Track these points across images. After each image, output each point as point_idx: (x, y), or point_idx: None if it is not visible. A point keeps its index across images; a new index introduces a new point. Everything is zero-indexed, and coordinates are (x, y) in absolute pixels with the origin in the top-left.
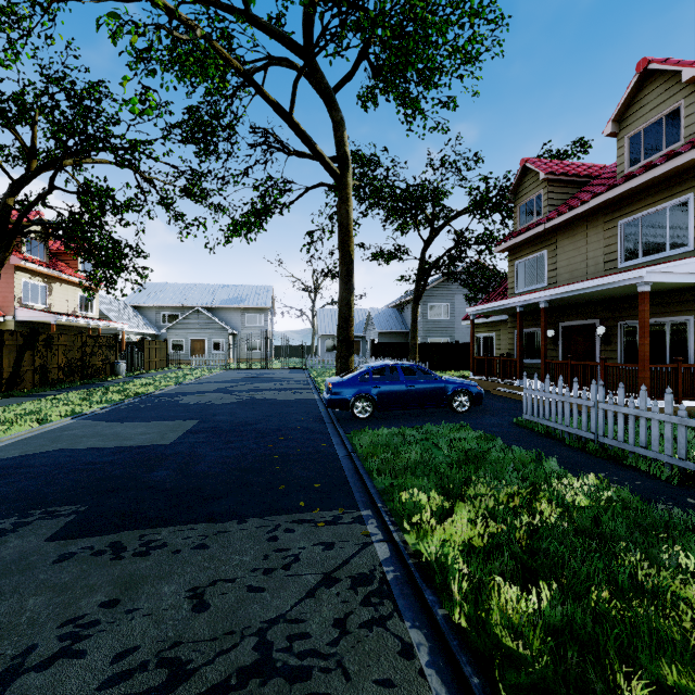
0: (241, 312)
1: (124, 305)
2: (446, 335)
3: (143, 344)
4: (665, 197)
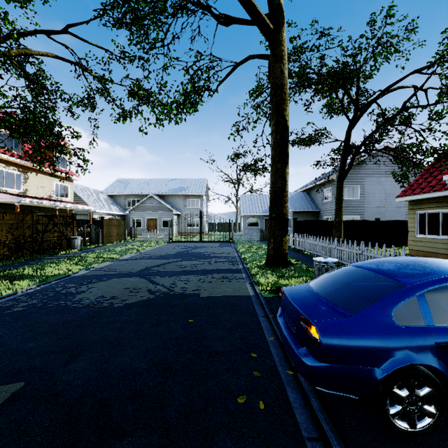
0: (183, 198)
1: (101, 194)
2: (357, 213)
3: (102, 222)
4: None
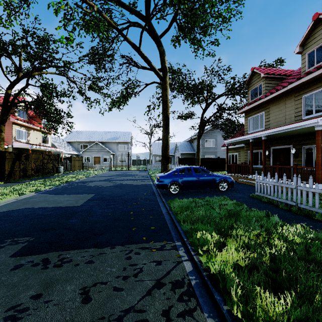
0: (116, 144)
1: (63, 141)
2: (213, 154)
3: (71, 159)
4: None
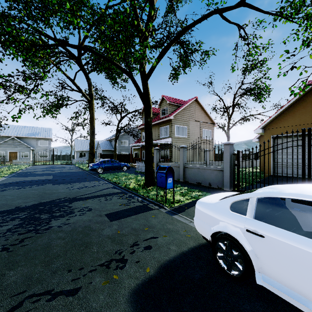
0: (36, 139)
1: None
2: (127, 151)
3: None
4: (166, 124)
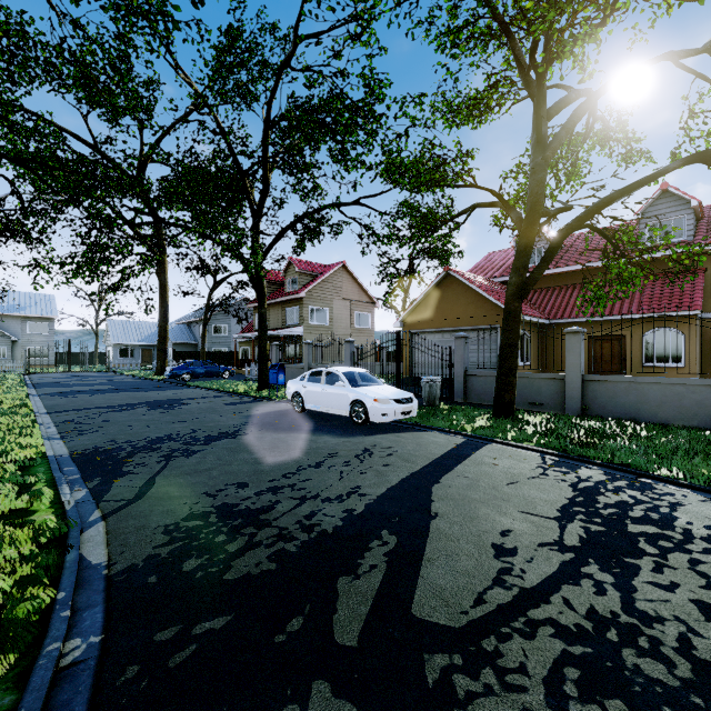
0: (22, 320)
1: None
2: (226, 346)
3: None
4: (295, 305)
